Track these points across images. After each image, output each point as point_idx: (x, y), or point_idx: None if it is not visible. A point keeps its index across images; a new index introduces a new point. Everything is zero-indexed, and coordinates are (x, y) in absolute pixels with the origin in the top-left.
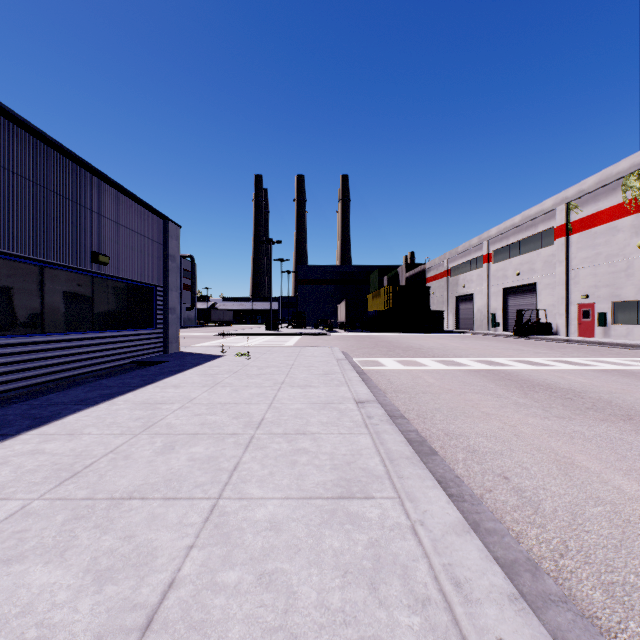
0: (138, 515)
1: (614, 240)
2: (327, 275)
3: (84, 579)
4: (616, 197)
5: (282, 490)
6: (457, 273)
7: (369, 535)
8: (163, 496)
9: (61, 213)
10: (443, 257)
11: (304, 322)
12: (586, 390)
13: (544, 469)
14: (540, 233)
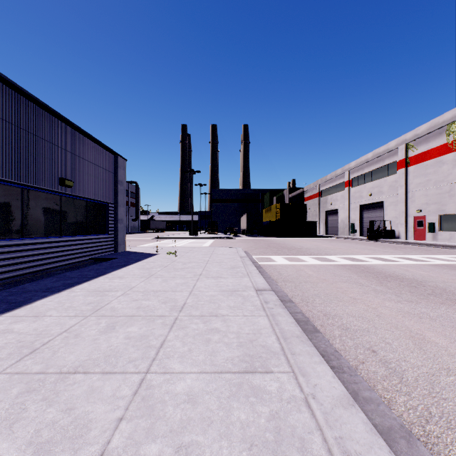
0: (79, 388)
1: (440, 170)
2: (233, 196)
3: (25, 452)
4: (442, 139)
5: (198, 365)
6: (326, 194)
7: (270, 407)
8: (102, 370)
9: (36, 149)
10: (316, 183)
11: (216, 229)
12: (425, 280)
13: (403, 344)
14: (386, 165)
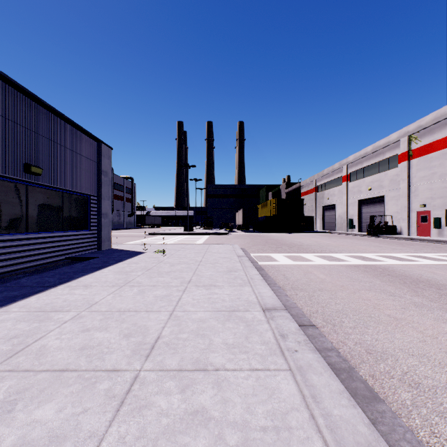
0: None
1: (446, 162)
2: (228, 191)
3: None
4: None
5: None
6: (323, 189)
7: None
8: None
9: None
10: (312, 178)
11: (212, 225)
12: None
13: None
14: (387, 159)
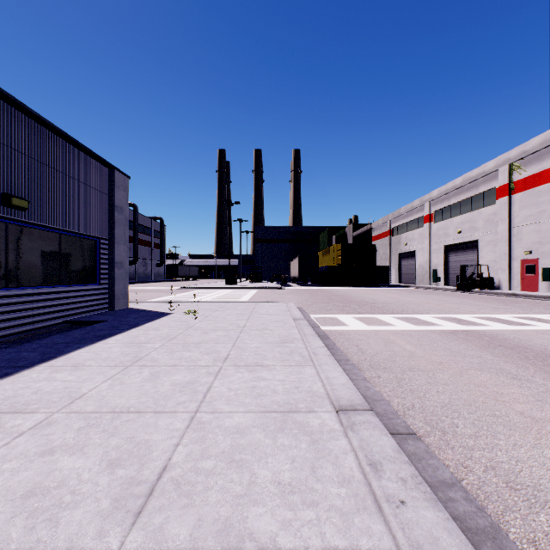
0: None
1: None
2: (281, 235)
3: None
4: None
5: None
6: (399, 232)
7: None
8: None
9: None
10: (386, 218)
11: (261, 277)
12: None
13: None
14: (481, 193)
